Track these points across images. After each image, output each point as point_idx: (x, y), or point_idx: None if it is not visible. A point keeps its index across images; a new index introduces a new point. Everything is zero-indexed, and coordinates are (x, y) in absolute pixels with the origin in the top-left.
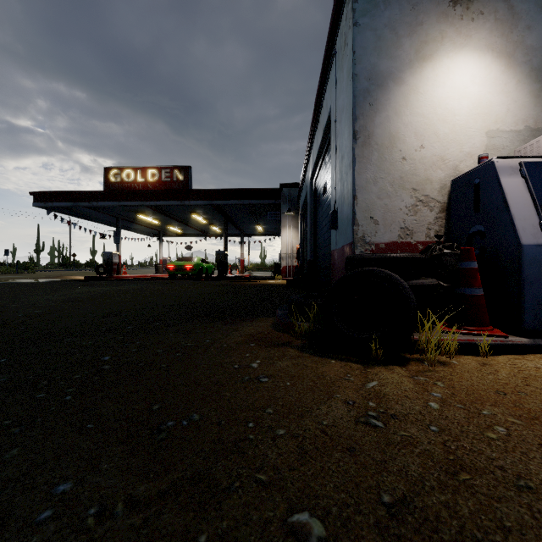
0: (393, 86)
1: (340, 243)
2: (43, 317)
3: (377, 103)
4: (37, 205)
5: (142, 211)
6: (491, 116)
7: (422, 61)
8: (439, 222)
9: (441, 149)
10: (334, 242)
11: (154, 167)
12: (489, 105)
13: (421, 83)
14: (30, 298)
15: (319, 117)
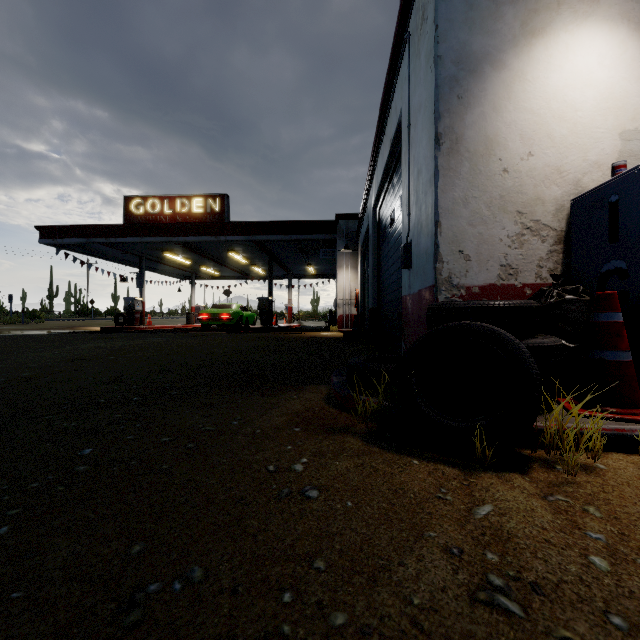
0: (490, 72)
1: (416, 286)
2: (30, 382)
3: (468, 95)
4: (44, 242)
5: (170, 248)
6: (627, 111)
7: (530, 37)
8: (554, 257)
9: (557, 157)
10: (407, 285)
11: (184, 195)
12: (623, 96)
13: (529, 67)
14: (24, 356)
15: (385, 126)
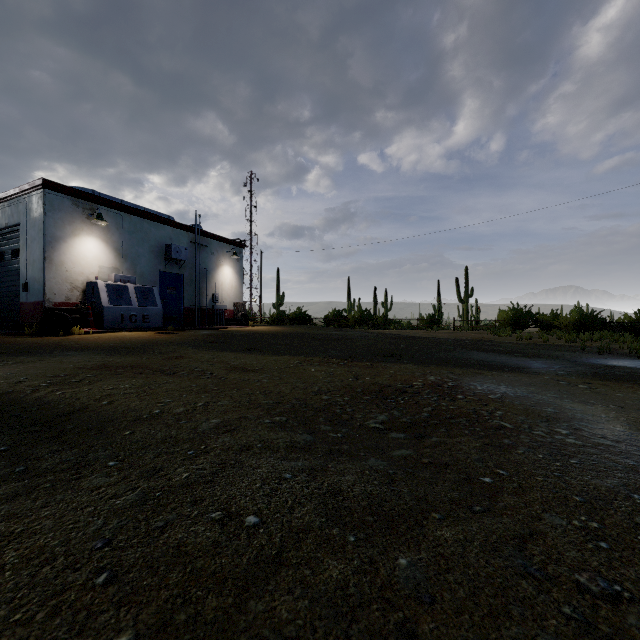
0: (63, 243)
1: (33, 300)
2: None
3: (56, 248)
4: None
5: None
6: (101, 261)
7: (75, 236)
8: (82, 296)
9: (83, 269)
10: (25, 298)
11: None
12: (100, 257)
13: (74, 244)
14: None
15: None
